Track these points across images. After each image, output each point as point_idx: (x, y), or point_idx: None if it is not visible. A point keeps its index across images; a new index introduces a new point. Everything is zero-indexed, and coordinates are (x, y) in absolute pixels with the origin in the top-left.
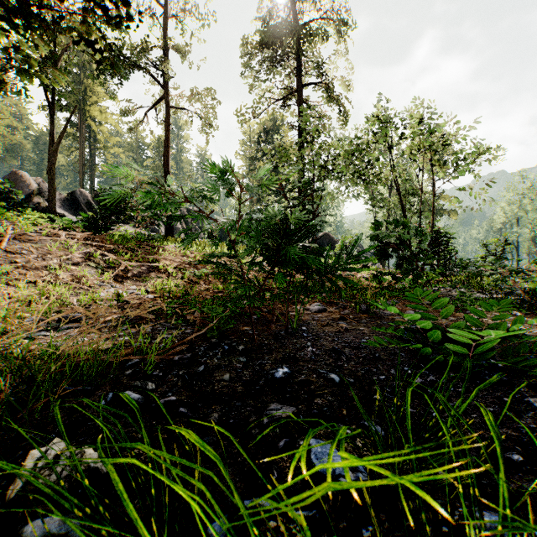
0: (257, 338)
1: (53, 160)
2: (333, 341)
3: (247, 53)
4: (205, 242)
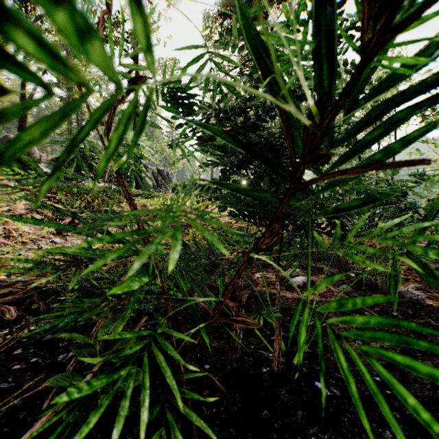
0: (205, 409)
1: (24, 118)
2: (422, 437)
3: (208, 26)
4: (168, 195)
